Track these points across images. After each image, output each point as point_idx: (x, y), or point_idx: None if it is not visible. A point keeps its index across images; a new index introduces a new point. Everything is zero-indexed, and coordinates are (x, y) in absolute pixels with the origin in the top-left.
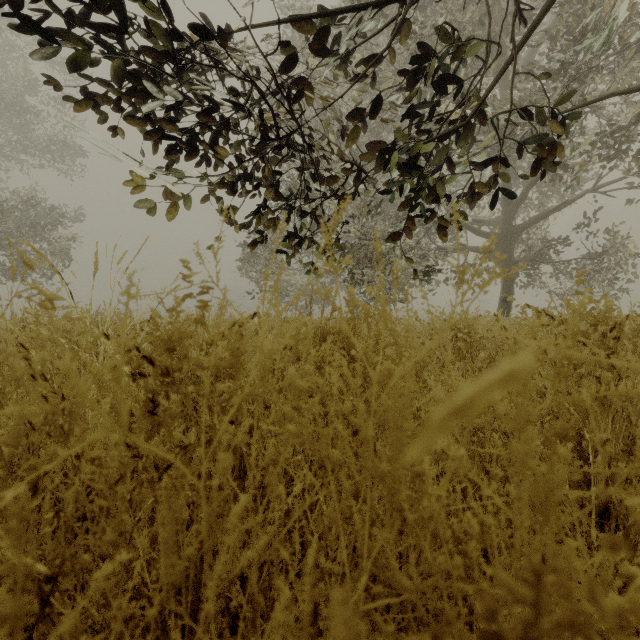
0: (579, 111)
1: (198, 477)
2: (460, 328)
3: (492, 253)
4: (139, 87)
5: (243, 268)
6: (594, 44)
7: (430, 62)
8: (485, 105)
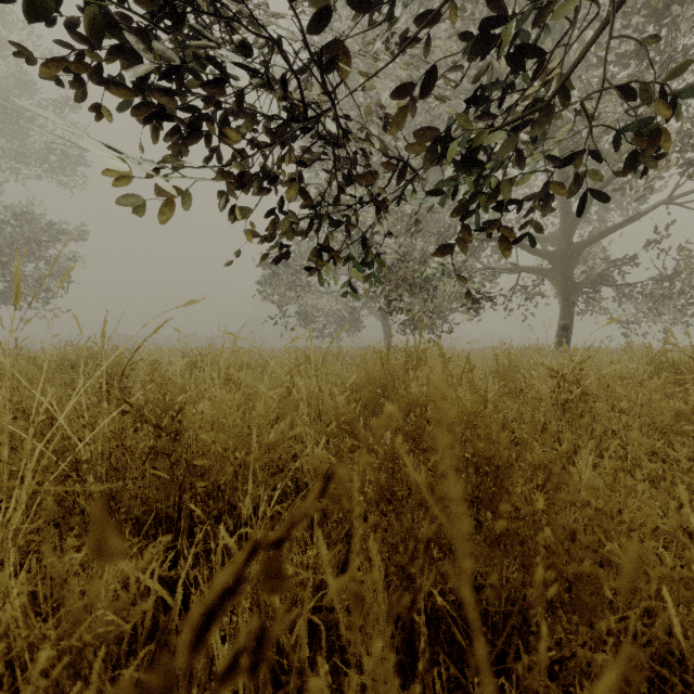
0: (693, 92)
1: (188, 678)
2: (564, 375)
3: (549, 274)
4: (128, 53)
5: (264, 291)
6: (683, 25)
7: (508, 25)
8: (572, 85)
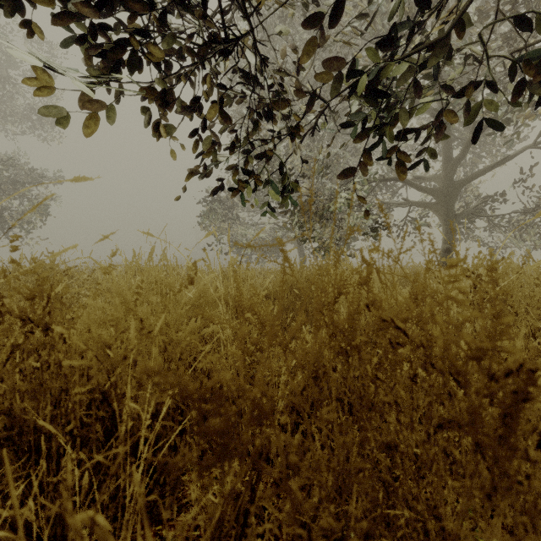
0: None
1: None
2: (480, 275)
3: (434, 207)
4: None
5: (203, 223)
6: None
7: None
8: (470, 21)
